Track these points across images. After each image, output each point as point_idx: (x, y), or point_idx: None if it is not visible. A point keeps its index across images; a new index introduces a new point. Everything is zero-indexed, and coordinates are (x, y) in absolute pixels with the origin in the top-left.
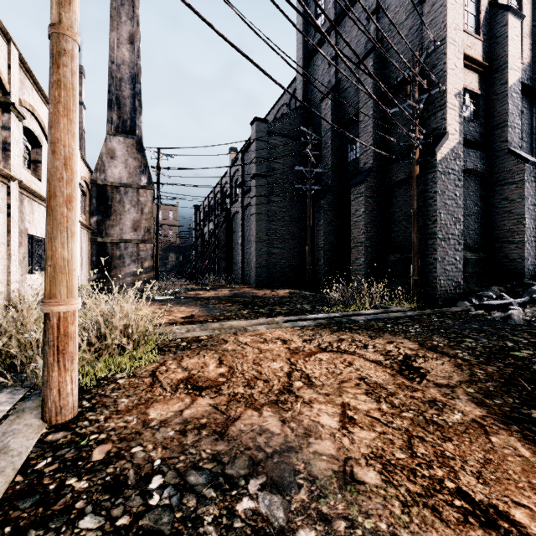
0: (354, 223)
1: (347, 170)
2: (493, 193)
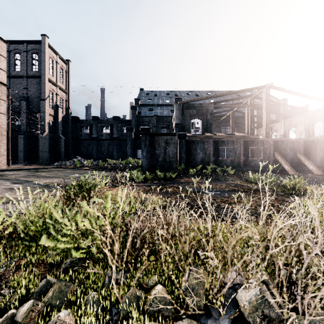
0: (20, 145)
1: (15, 127)
2: (56, 142)
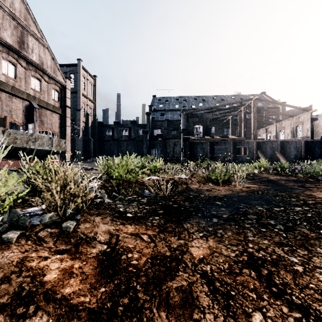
0: None
1: None
2: (87, 143)
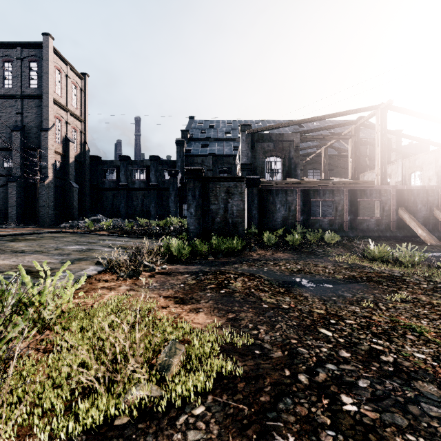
0: (11, 197)
1: (4, 170)
2: (66, 193)
